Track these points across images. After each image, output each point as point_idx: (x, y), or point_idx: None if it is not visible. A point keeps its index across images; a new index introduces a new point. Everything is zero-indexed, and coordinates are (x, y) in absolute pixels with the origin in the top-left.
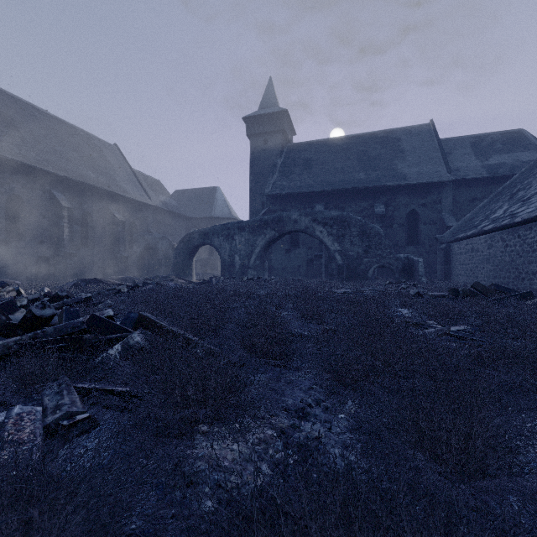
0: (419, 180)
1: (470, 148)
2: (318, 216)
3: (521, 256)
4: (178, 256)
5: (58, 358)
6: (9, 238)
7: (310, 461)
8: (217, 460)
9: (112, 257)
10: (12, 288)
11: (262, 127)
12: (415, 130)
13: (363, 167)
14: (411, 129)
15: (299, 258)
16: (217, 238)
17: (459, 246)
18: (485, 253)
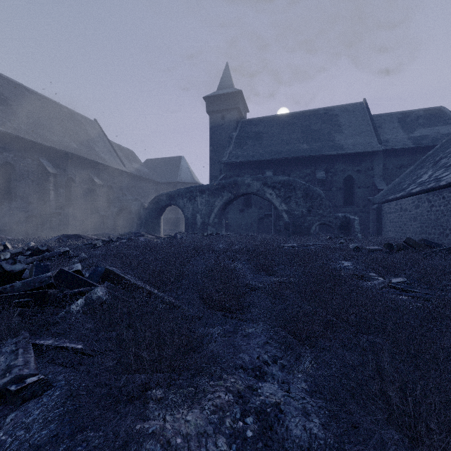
0: (355, 150)
1: (397, 122)
2: (268, 180)
3: (445, 215)
4: (148, 215)
5: (21, 313)
6: (3, 200)
7: None
8: (169, 437)
9: (91, 215)
10: None
11: (220, 105)
12: (351, 107)
13: (306, 139)
14: (347, 107)
15: (252, 216)
16: (182, 200)
17: (389, 206)
18: (412, 212)
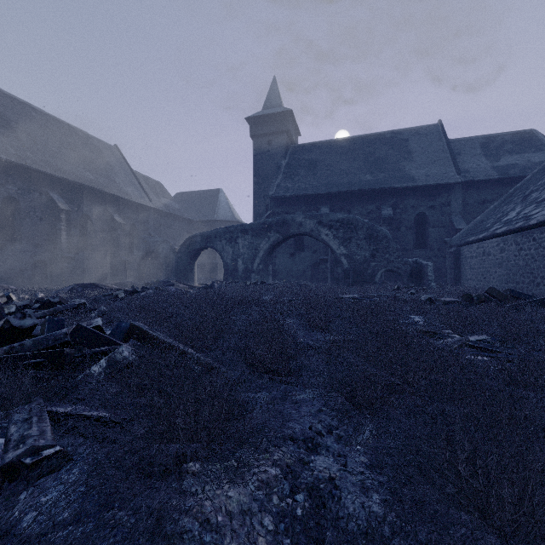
0: (428, 182)
1: (479, 148)
2: (323, 218)
3: (536, 260)
4: (179, 260)
5: (33, 376)
6: (5, 242)
7: (327, 538)
8: (208, 514)
9: (111, 261)
10: (2, 293)
11: (266, 127)
12: (423, 130)
13: (370, 168)
14: (419, 130)
15: (304, 261)
16: (220, 242)
17: (469, 249)
18: (497, 257)
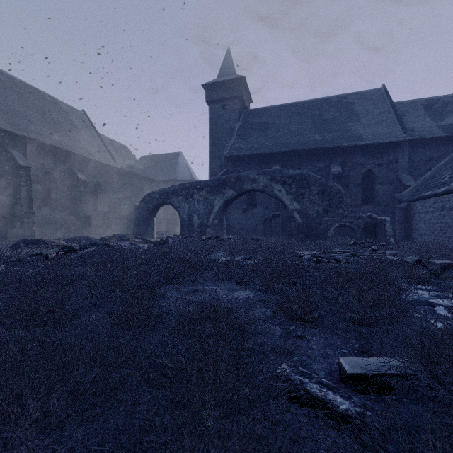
0: (376, 140)
1: (423, 110)
2: (276, 174)
3: None
4: (139, 215)
5: None
6: None
7: None
8: None
9: (75, 216)
10: None
11: (220, 93)
12: (368, 94)
13: (318, 129)
14: (363, 94)
15: (257, 217)
16: (176, 198)
17: (423, 204)
18: None
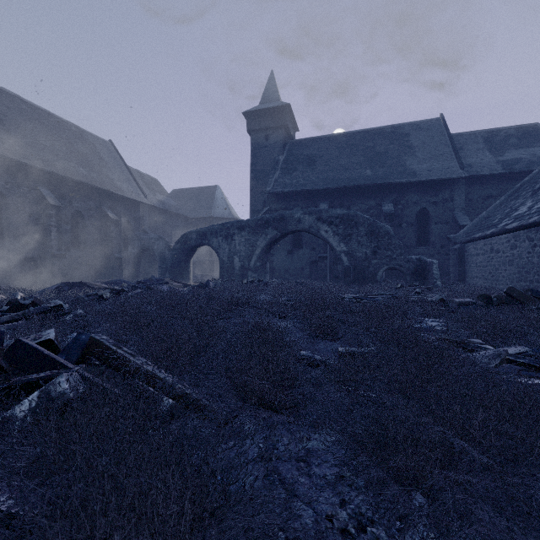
0: (430, 177)
1: (483, 143)
2: (323, 214)
3: None
4: (174, 257)
5: None
6: None
7: None
8: None
9: (104, 258)
10: None
11: (263, 122)
12: (424, 125)
13: (370, 163)
14: (420, 124)
15: (303, 259)
16: (216, 238)
17: (475, 246)
18: (507, 254)
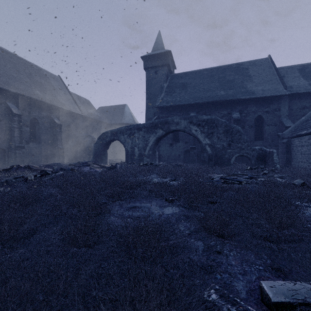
0: (264, 95)
1: (298, 72)
2: (193, 119)
3: None
4: (97, 148)
5: None
6: None
7: None
8: None
9: (52, 148)
10: None
11: (154, 62)
12: (258, 62)
13: (223, 87)
14: (255, 62)
15: (179, 149)
16: (123, 136)
17: (300, 140)
18: None
